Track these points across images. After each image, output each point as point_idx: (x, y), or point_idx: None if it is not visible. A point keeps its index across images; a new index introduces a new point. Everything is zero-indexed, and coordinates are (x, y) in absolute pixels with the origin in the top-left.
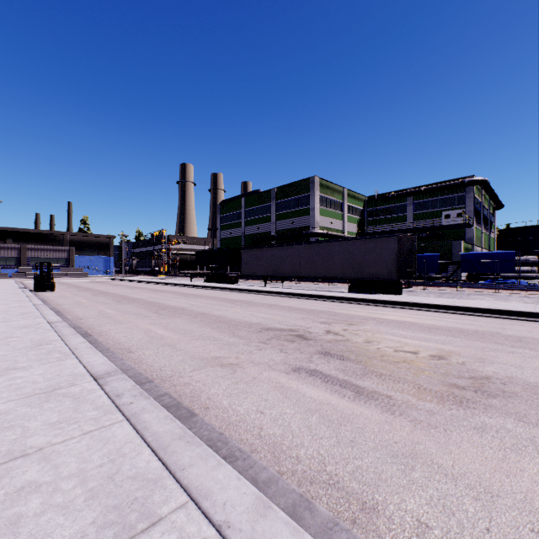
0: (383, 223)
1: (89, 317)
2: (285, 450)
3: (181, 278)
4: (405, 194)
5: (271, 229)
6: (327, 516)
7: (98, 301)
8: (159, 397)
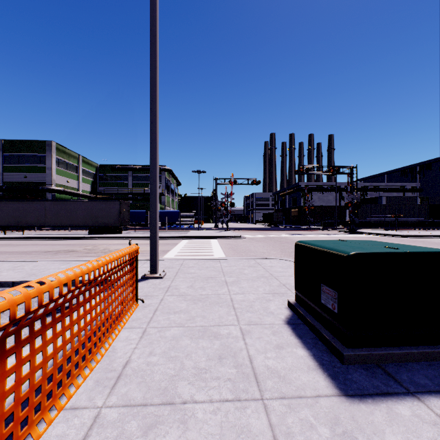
0: (112, 186)
1: None
2: None
3: None
4: (127, 169)
5: None
6: None
7: None
8: None
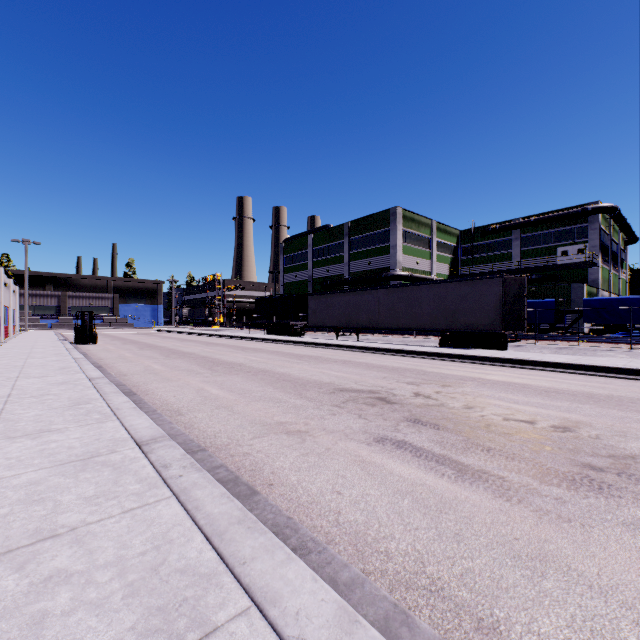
0: (482, 263)
1: (134, 373)
2: (371, 542)
3: (238, 329)
4: (510, 227)
5: (344, 271)
6: (431, 636)
7: (144, 356)
8: (213, 470)
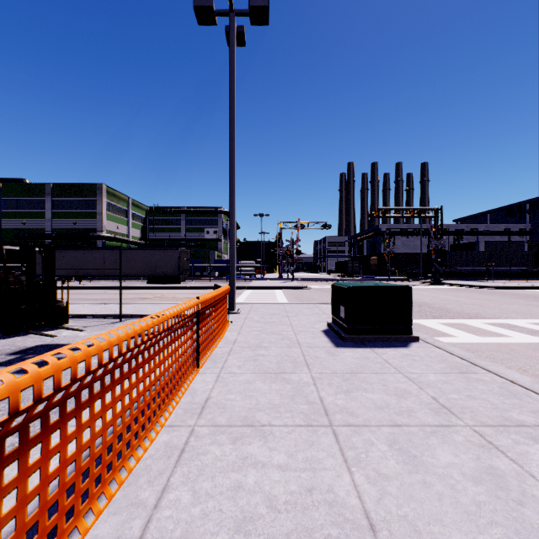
0: (163, 231)
1: None
2: None
3: None
4: (180, 212)
5: (46, 226)
6: None
7: None
8: None
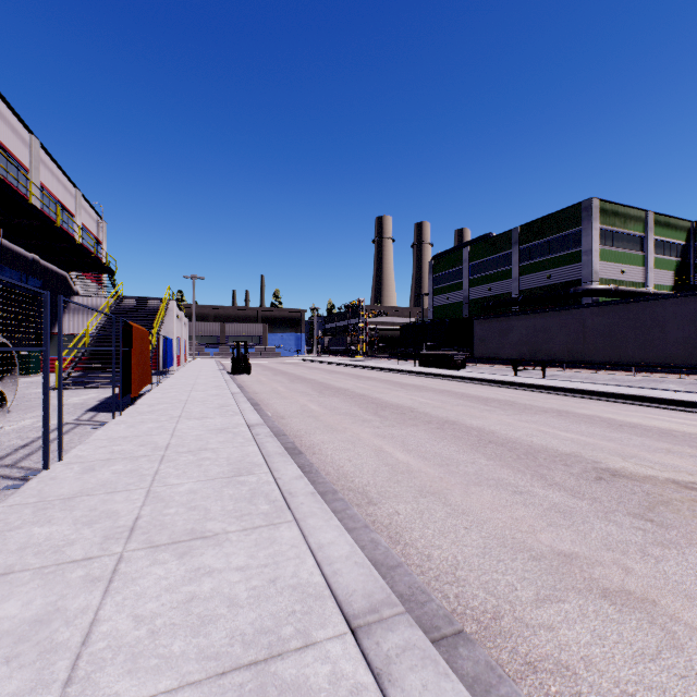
0: None
1: (291, 415)
2: None
3: (382, 360)
4: None
5: (511, 289)
6: None
7: (296, 391)
8: None
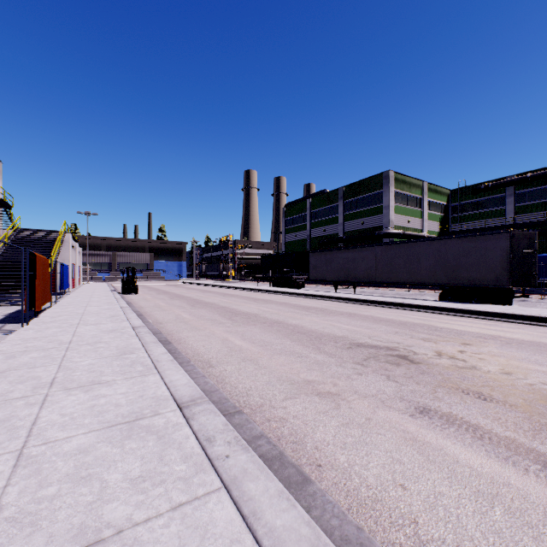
0: (473, 219)
1: (168, 321)
2: None
3: (247, 282)
4: (503, 184)
5: (339, 231)
6: None
7: (174, 305)
8: (254, 441)
